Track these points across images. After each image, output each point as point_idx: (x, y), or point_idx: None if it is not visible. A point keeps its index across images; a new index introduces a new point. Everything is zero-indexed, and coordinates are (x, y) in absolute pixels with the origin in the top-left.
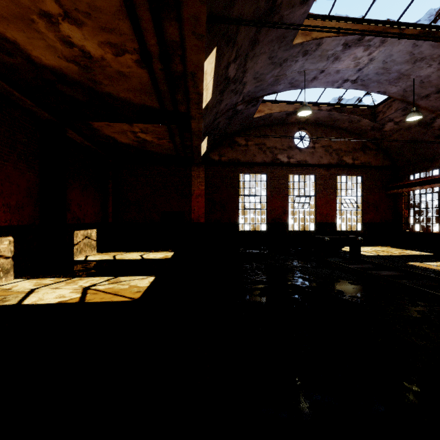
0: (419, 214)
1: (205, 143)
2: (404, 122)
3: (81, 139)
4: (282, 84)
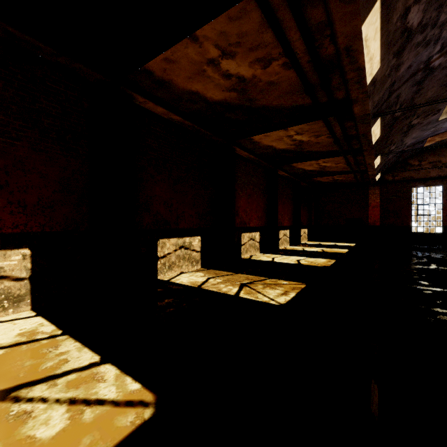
0: None
1: (378, 175)
2: None
3: (304, 184)
4: (442, 130)
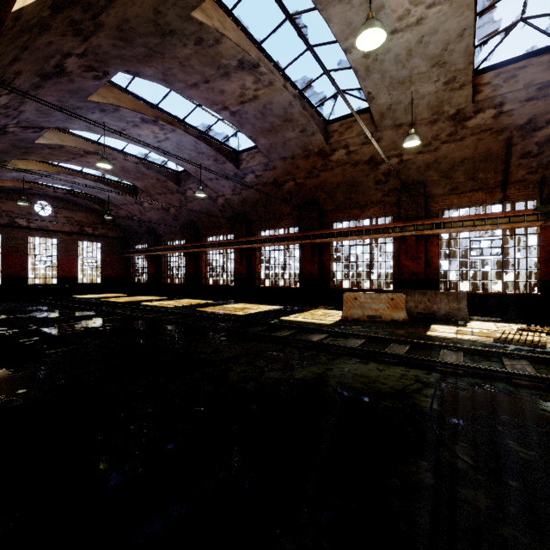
0: (137, 272)
1: None
2: (120, 213)
3: None
4: (5, 177)
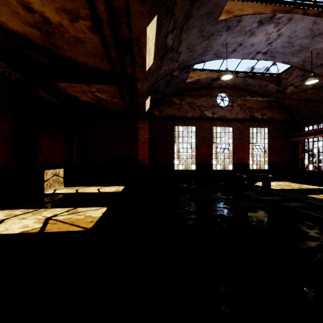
0: (313, 157)
1: (148, 101)
2: (302, 86)
3: (50, 97)
4: (209, 54)
